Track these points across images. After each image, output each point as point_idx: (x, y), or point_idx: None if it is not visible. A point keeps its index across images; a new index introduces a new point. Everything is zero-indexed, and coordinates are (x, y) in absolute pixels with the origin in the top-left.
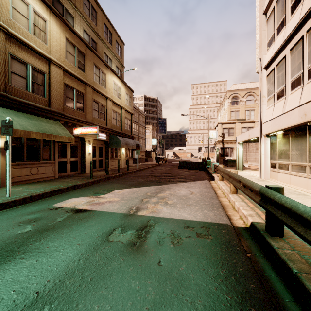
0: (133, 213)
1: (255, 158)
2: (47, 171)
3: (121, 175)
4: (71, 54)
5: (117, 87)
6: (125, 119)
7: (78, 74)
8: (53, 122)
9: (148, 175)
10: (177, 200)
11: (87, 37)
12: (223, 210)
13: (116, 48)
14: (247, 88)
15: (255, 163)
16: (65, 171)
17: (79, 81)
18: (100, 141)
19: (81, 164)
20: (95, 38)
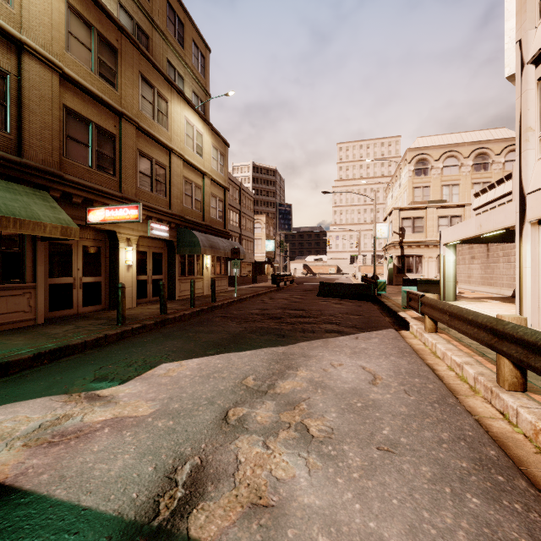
0: (168, 521)
1: (470, 276)
2: (14, 308)
3: (197, 313)
4: (82, 42)
5: (195, 132)
6: (212, 198)
7: (101, 90)
8: (25, 191)
9: (255, 313)
10: (338, 416)
11: (126, 21)
12: (529, 483)
13: (194, 56)
14: (445, 143)
15: (469, 285)
16: (68, 306)
17: (103, 107)
18: (156, 241)
19: (110, 288)
20: (147, 26)
